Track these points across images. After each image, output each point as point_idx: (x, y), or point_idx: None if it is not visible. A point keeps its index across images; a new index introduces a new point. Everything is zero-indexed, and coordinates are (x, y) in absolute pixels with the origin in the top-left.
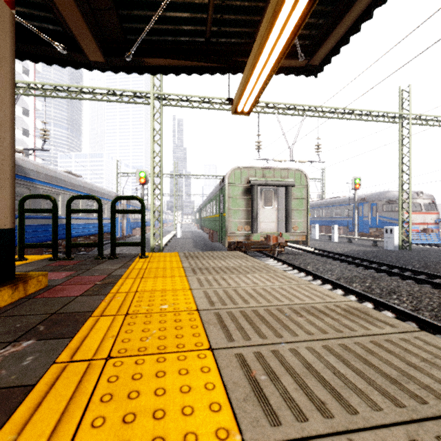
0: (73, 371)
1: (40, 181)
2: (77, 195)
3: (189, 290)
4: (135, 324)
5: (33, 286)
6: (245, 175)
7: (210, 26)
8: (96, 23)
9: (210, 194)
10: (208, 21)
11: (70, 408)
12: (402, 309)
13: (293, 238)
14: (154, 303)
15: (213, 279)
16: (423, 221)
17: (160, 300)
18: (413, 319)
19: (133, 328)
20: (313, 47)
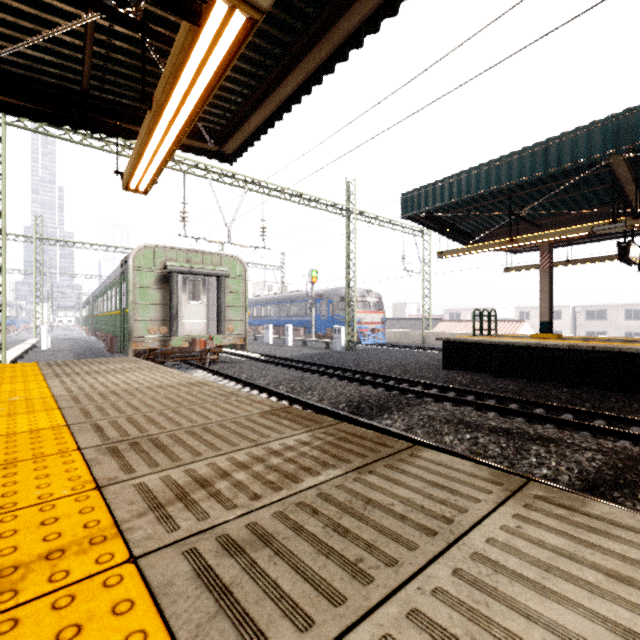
0: None
1: None
2: None
3: (46, 388)
4: None
5: None
6: (161, 257)
7: (88, 81)
8: None
9: (107, 279)
10: (84, 76)
11: None
12: (306, 401)
13: (229, 342)
14: (0, 398)
15: (81, 379)
16: (372, 321)
17: (9, 396)
18: (313, 408)
19: None
20: (225, 135)
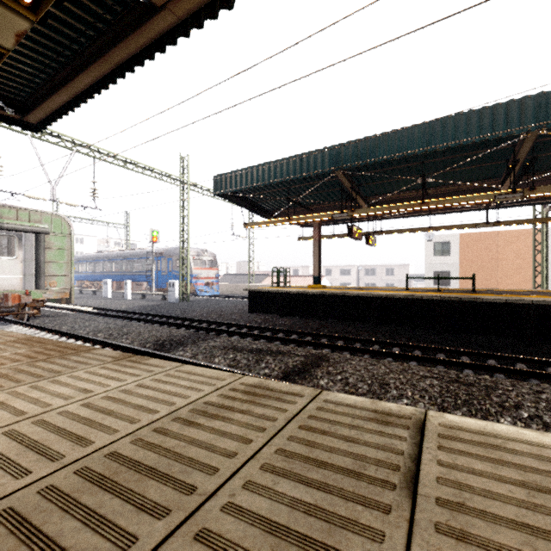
0: None
1: None
2: None
3: None
4: None
5: None
6: None
7: None
8: None
9: None
10: None
11: None
12: (117, 343)
13: (52, 296)
14: None
15: None
16: (207, 276)
17: None
18: (122, 348)
19: None
20: (28, 106)
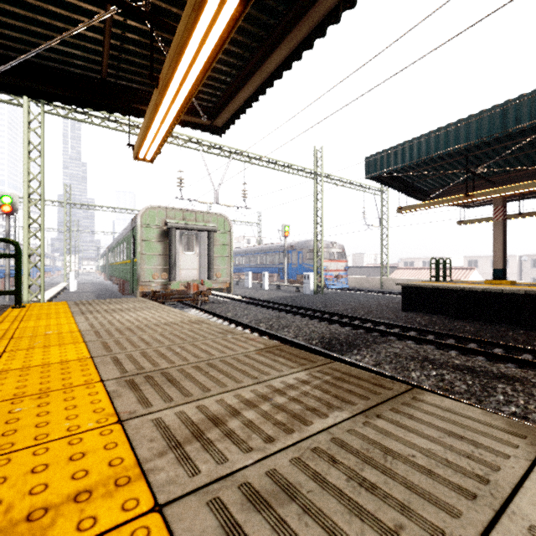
0: None
1: None
2: None
3: (74, 323)
4: (22, 341)
5: None
6: (162, 216)
7: (106, 70)
8: None
9: (120, 234)
10: (103, 65)
11: None
12: (284, 337)
13: (217, 286)
14: (38, 332)
15: (101, 316)
16: (336, 268)
17: (45, 330)
18: (290, 343)
19: (20, 342)
20: (216, 111)
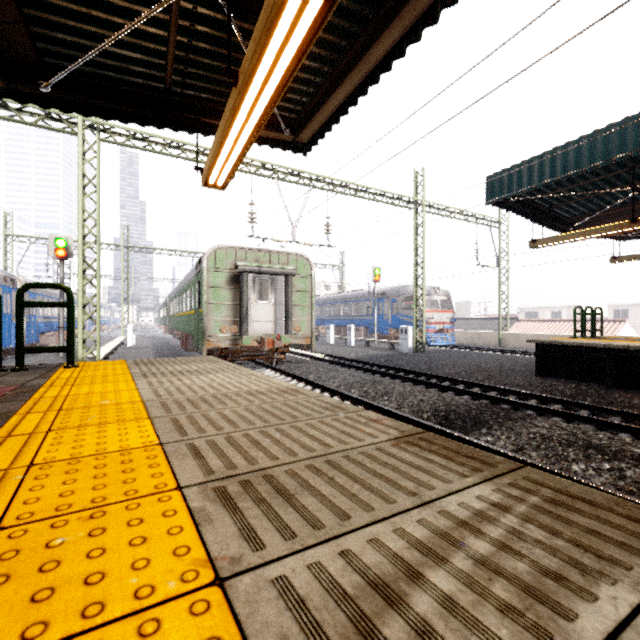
0: (16, 439)
1: None
2: None
3: (135, 390)
4: (72, 414)
5: None
6: (232, 257)
7: (171, 76)
8: None
9: (183, 281)
10: (168, 70)
11: (25, 450)
12: (385, 408)
13: (296, 342)
14: (92, 401)
15: (167, 380)
16: (440, 320)
17: (100, 398)
18: (393, 416)
19: (70, 416)
20: (300, 123)
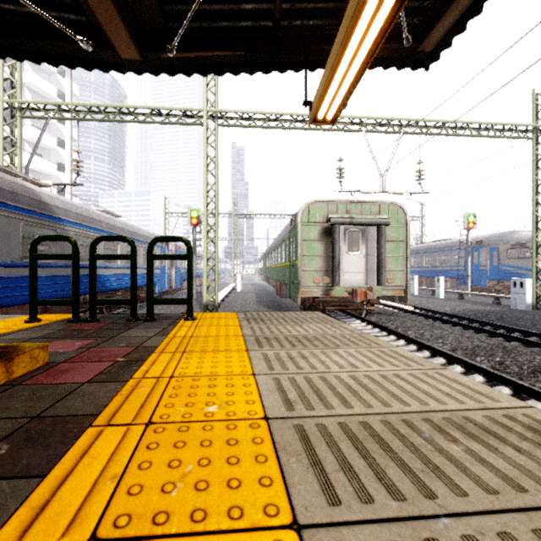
0: None
1: (70, 222)
2: (104, 235)
3: (251, 376)
4: (158, 448)
5: (23, 366)
6: (324, 211)
7: (280, 1)
8: (128, 5)
9: (278, 237)
10: None
11: None
12: None
13: (388, 294)
14: (195, 400)
15: (287, 356)
16: None
17: (207, 394)
18: None
19: (153, 457)
20: (425, 26)
